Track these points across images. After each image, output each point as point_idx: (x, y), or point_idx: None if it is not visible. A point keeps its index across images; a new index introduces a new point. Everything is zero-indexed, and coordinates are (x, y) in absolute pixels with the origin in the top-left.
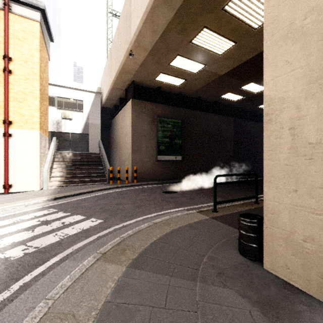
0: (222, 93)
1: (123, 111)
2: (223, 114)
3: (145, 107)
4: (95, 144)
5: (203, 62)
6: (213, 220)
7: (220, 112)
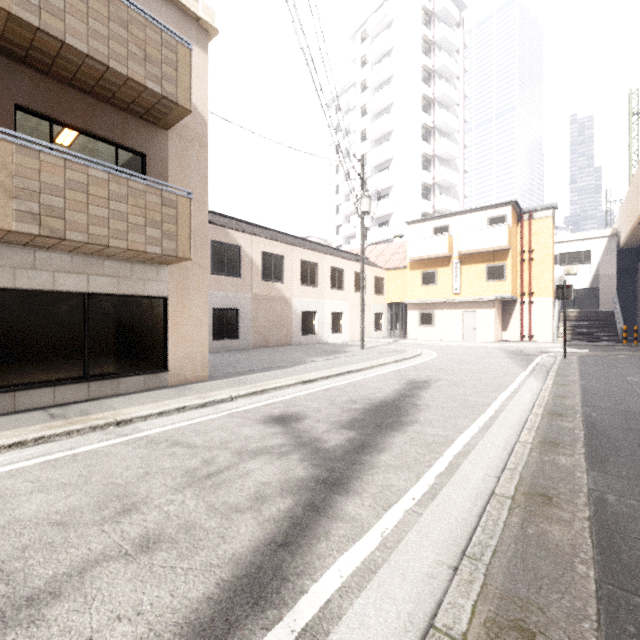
0: None
1: None
2: None
3: None
4: (607, 299)
5: None
6: None
7: None
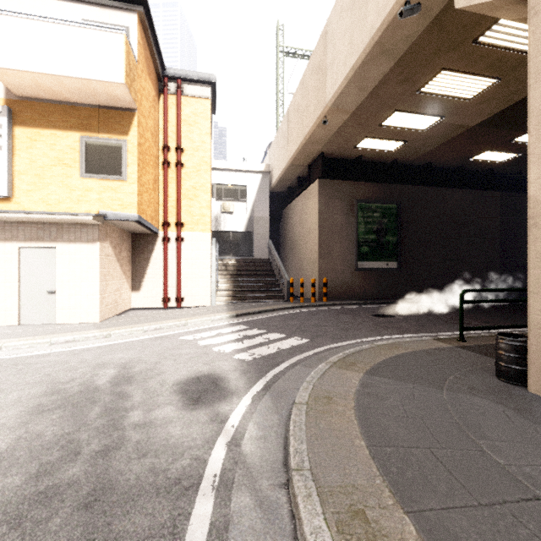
0: (474, 152)
1: (303, 197)
2: (475, 187)
3: (338, 189)
4: (261, 246)
5: (438, 114)
6: (459, 349)
7: (469, 185)
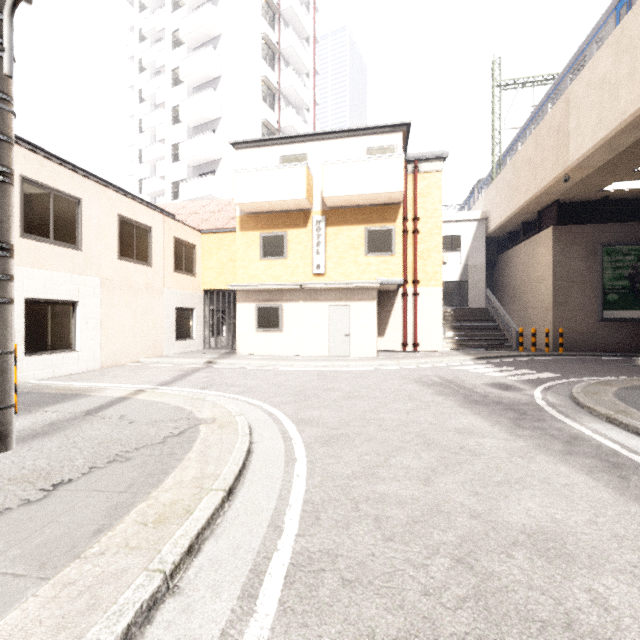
0: None
1: (530, 244)
2: None
3: (576, 234)
4: (477, 295)
5: None
6: None
7: None
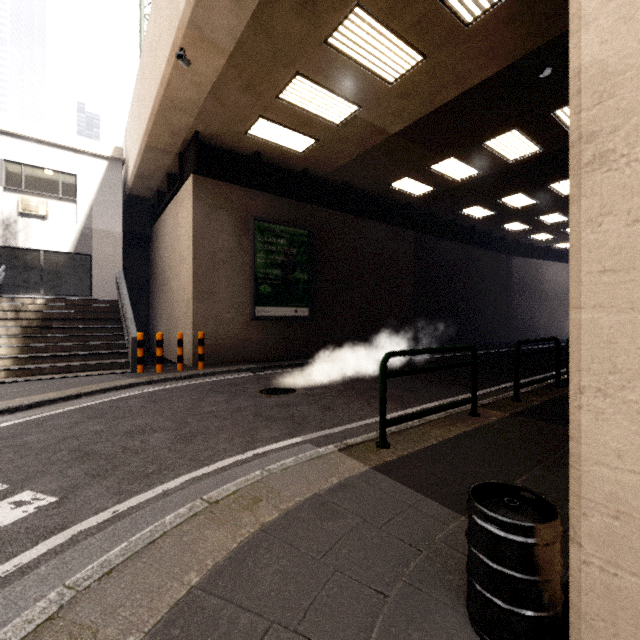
0: (393, 176)
1: (175, 205)
2: (394, 222)
3: (225, 195)
4: (108, 279)
5: (354, 100)
6: (381, 476)
7: (388, 219)
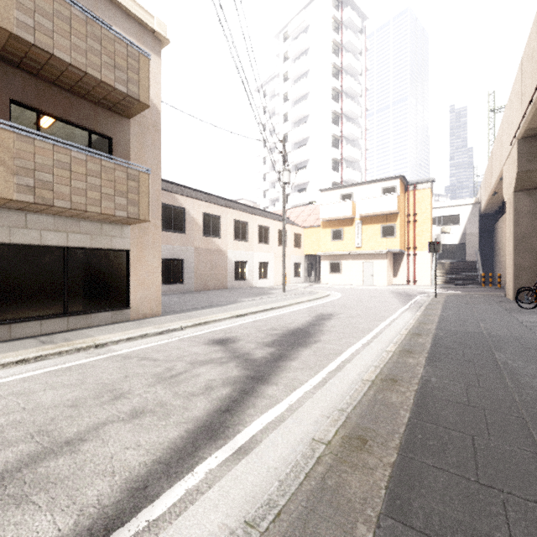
0: None
1: (501, 221)
2: None
3: None
4: (472, 252)
5: None
6: None
7: None
